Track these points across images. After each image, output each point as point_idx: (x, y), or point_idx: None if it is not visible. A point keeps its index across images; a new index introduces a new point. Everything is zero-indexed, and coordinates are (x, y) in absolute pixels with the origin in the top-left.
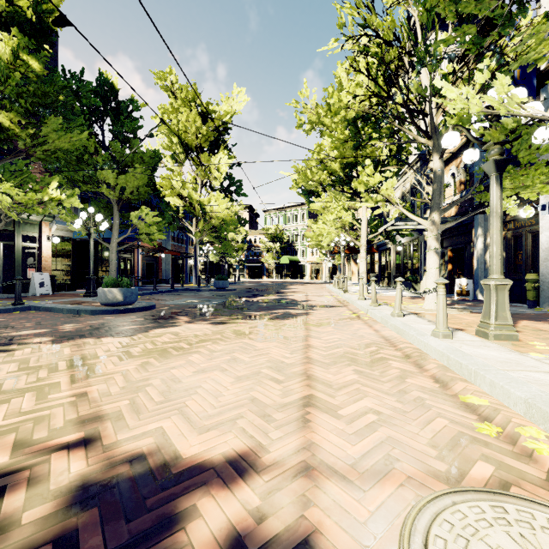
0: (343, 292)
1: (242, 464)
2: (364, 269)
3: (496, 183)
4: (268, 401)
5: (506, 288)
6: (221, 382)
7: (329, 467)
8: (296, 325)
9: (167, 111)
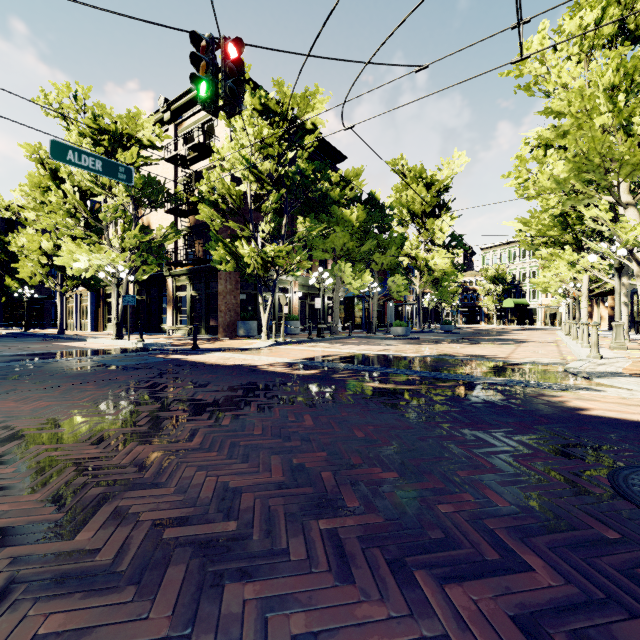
0: (564, 335)
1: (493, 355)
2: (585, 315)
3: (616, 277)
4: (498, 353)
5: (621, 326)
6: (482, 351)
7: (512, 356)
8: (511, 346)
9: (398, 189)
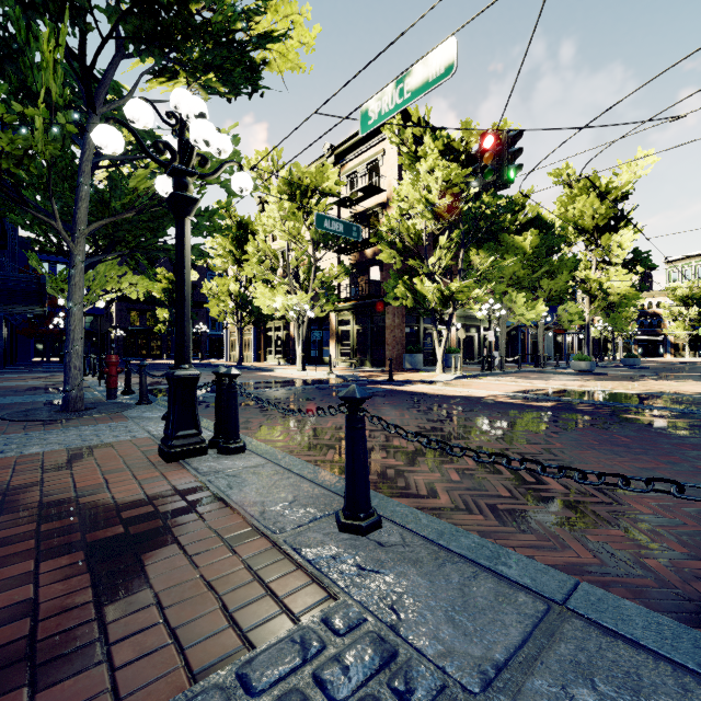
0: None
1: None
2: None
3: None
4: None
5: None
6: None
7: None
8: None
9: (563, 203)
